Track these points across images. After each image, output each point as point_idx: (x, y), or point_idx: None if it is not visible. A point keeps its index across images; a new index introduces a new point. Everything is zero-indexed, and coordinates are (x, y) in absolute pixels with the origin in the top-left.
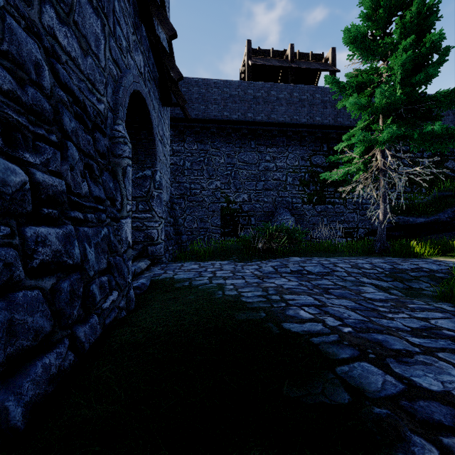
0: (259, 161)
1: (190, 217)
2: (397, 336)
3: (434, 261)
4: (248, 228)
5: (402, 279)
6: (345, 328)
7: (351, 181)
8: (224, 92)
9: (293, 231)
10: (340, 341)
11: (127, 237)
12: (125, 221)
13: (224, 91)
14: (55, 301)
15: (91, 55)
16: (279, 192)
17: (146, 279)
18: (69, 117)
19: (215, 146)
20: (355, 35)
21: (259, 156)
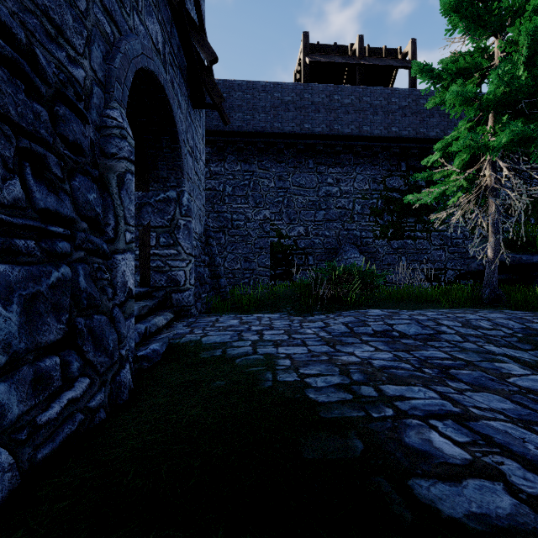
0: (318, 185)
1: (232, 255)
2: None
3: None
4: (305, 269)
5: None
6: None
7: (445, 206)
8: (274, 97)
9: (367, 273)
10: None
11: (126, 281)
12: (122, 257)
13: (274, 96)
14: None
15: None
16: (345, 223)
17: (161, 343)
18: None
19: (262, 166)
20: (456, 2)
21: (319, 178)
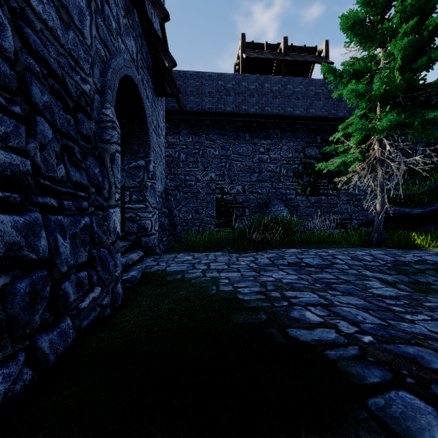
0: (253, 153)
1: (185, 208)
2: (430, 348)
3: (437, 253)
4: (242, 219)
5: (407, 272)
6: (364, 336)
7: (347, 172)
8: (218, 84)
9: (288, 222)
10: (363, 356)
11: (116, 227)
12: (113, 210)
13: (218, 84)
14: (7, 306)
15: (73, 29)
16: (273, 183)
17: (137, 272)
18: (40, 89)
19: (209, 139)
20: (352, 22)
21: (253, 147)
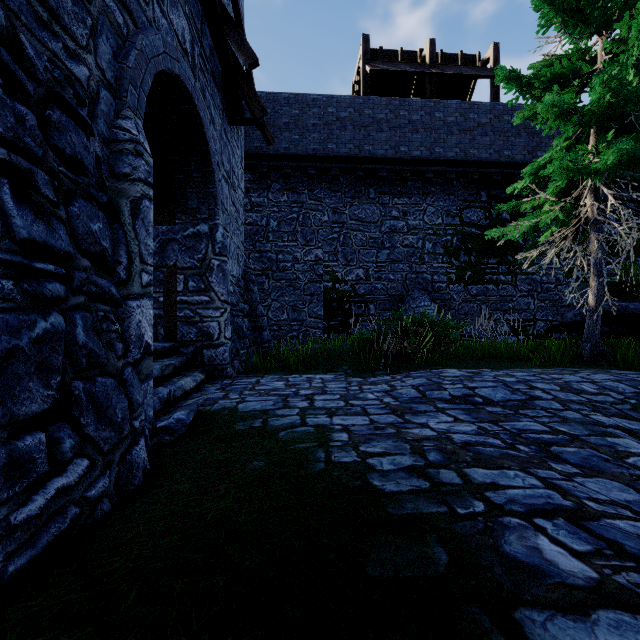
0: (381, 218)
1: (277, 303)
2: None
3: None
4: (365, 320)
5: None
6: None
7: (535, 243)
8: (328, 113)
9: (441, 324)
10: None
11: (143, 334)
12: (137, 304)
13: (328, 112)
14: None
15: None
16: (413, 265)
17: (188, 411)
18: None
19: (314, 197)
20: None
21: (382, 210)
